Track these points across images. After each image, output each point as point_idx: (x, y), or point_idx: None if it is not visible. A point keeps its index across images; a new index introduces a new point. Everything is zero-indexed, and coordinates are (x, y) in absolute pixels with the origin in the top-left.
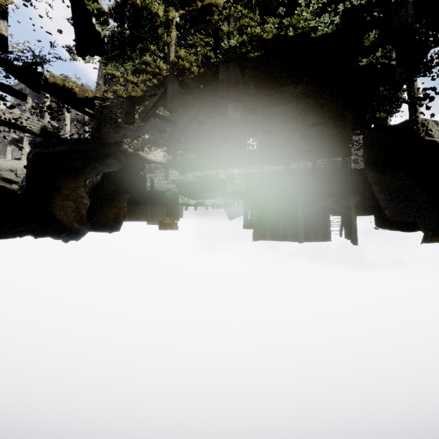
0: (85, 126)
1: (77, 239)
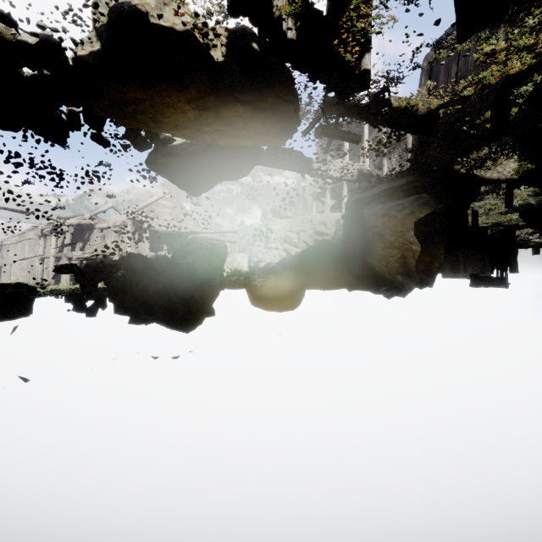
0: (383, 161)
1: (403, 295)
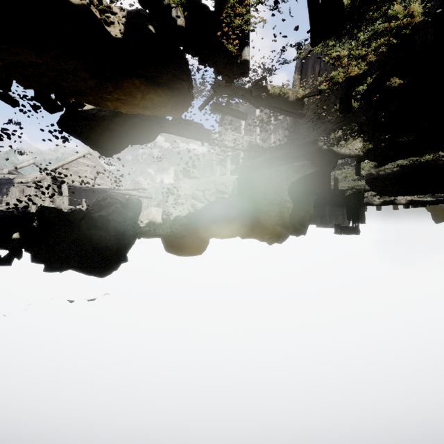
0: (270, 136)
1: (280, 242)
